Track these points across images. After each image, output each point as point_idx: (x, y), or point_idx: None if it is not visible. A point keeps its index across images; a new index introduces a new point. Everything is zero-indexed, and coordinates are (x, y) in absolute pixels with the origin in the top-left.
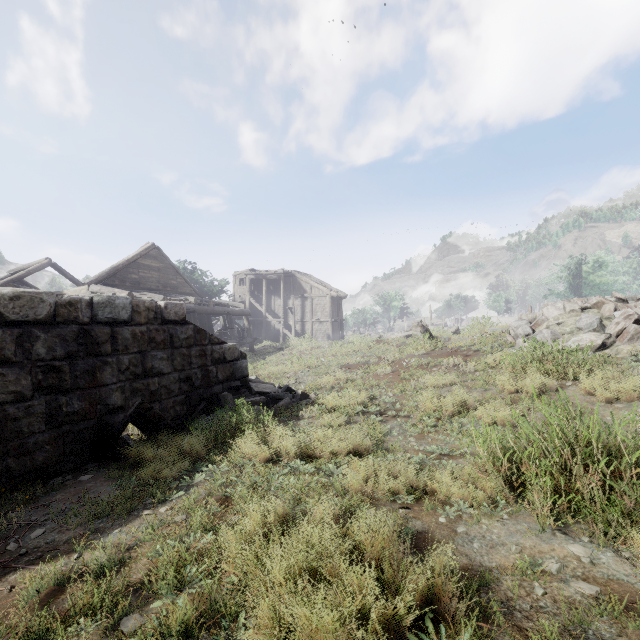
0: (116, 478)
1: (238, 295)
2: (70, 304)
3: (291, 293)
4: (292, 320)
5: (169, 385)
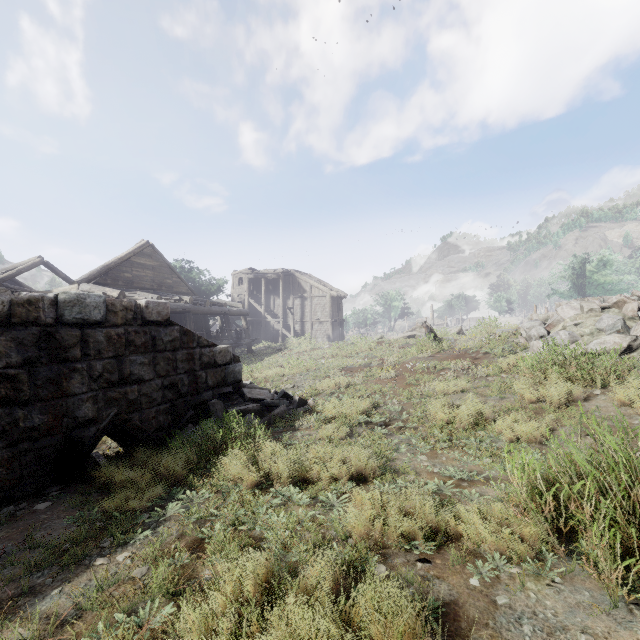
0: (77, 507)
1: (237, 295)
2: (29, 303)
3: (290, 293)
4: (291, 320)
5: (151, 393)
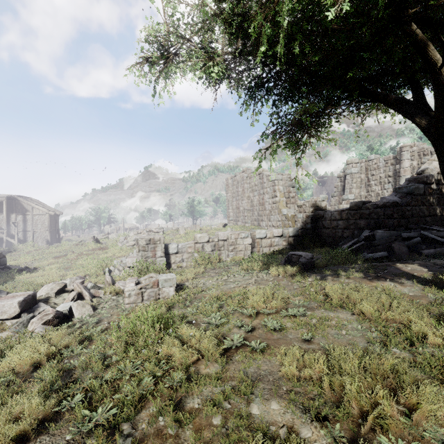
0: None
1: None
2: None
3: (14, 211)
4: (16, 231)
5: None
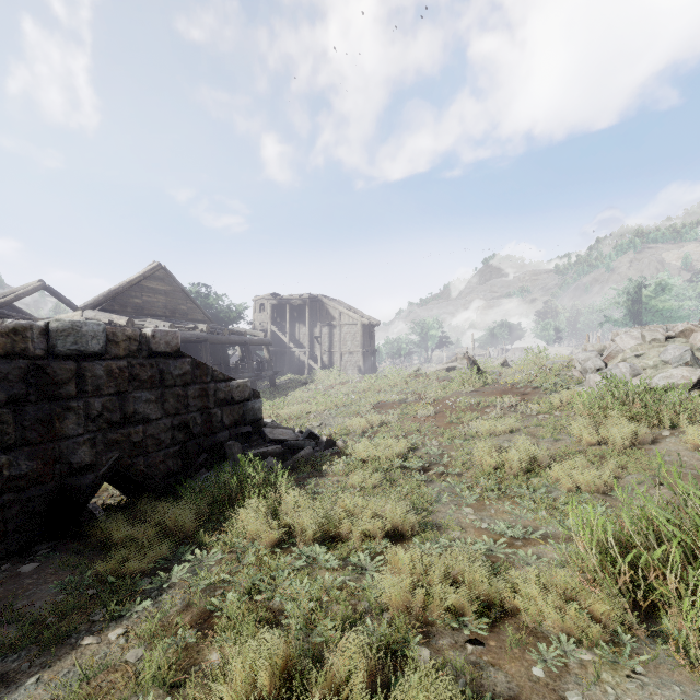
0: (68, 569)
1: (258, 322)
2: (15, 332)
3: (318, 320)
4: (319, 350)
5: (158, 434)
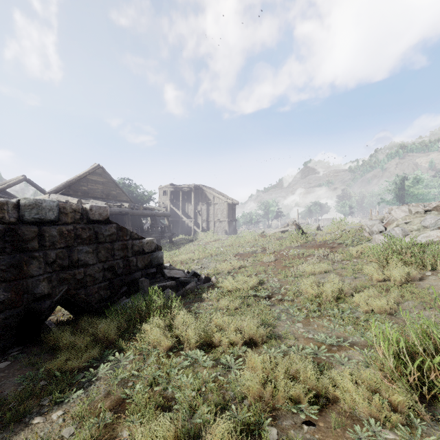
0: (30, 366)
1: (162, 202)
2: None
3: (199, 201)
4: (200, 220)
5: (94, 274)
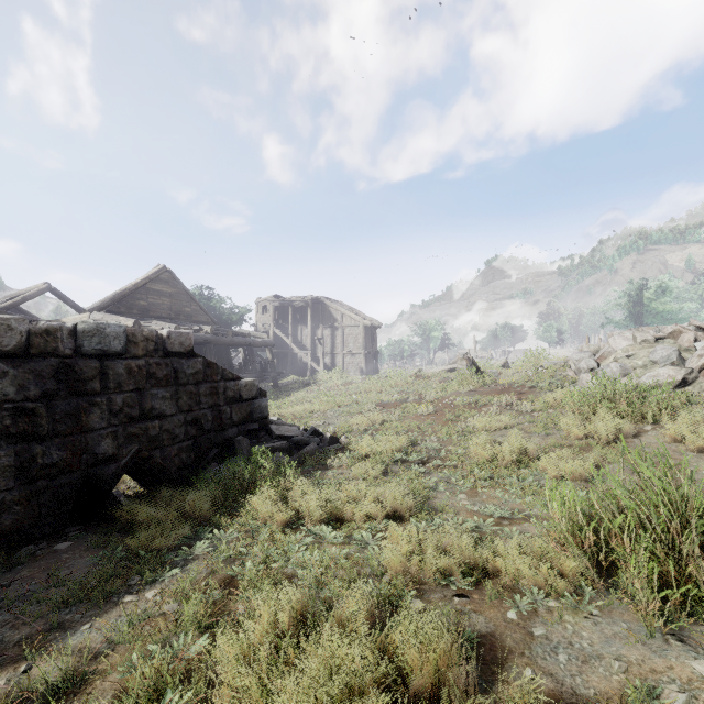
0: (100, 547)
1: (261, 324)
2: (47, 333)
3: (320, 322)
4: (321, 352)
5: (173, 429)
